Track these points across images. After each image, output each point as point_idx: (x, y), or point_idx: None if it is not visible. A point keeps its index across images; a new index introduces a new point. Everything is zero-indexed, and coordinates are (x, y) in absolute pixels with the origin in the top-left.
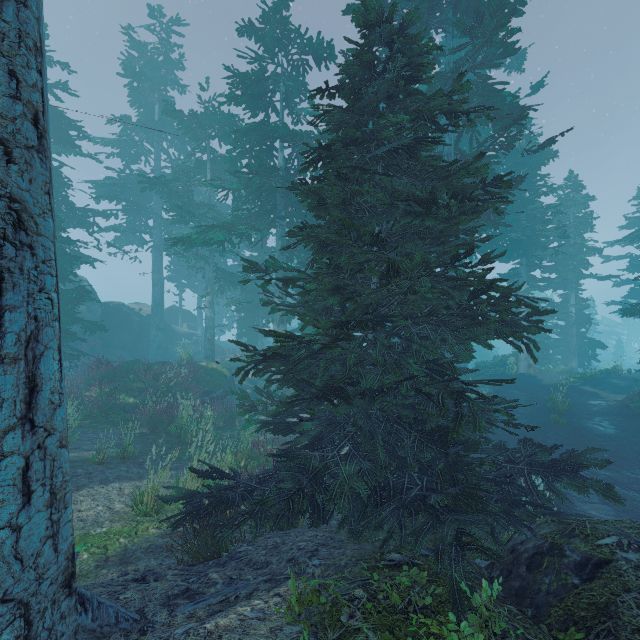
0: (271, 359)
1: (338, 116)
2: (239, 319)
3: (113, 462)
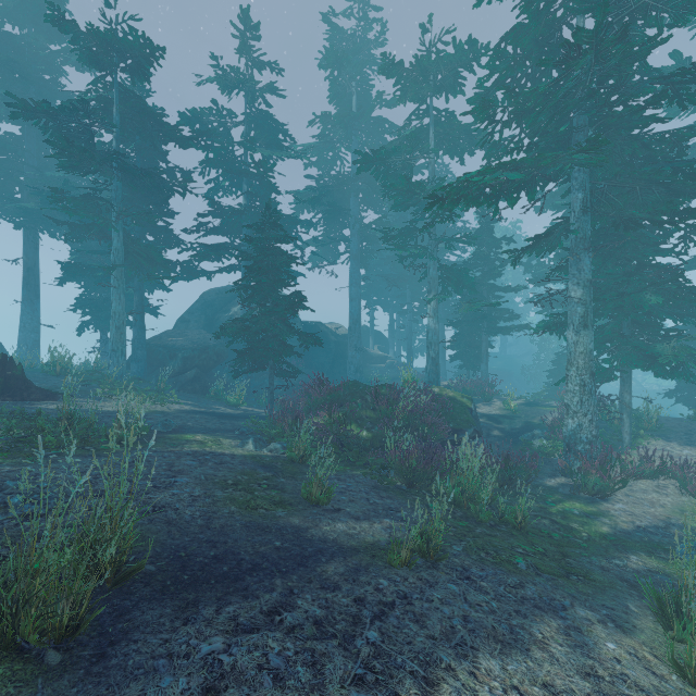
0: None
1: None
2: (455, 336)
3: (416, 564)
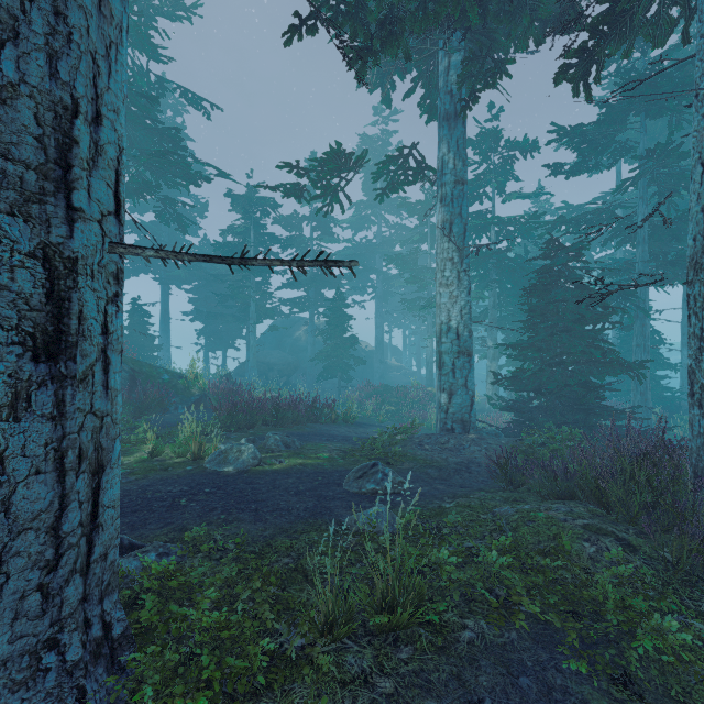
0: (507, 379)
1: (539, 276)
2: None
3: None
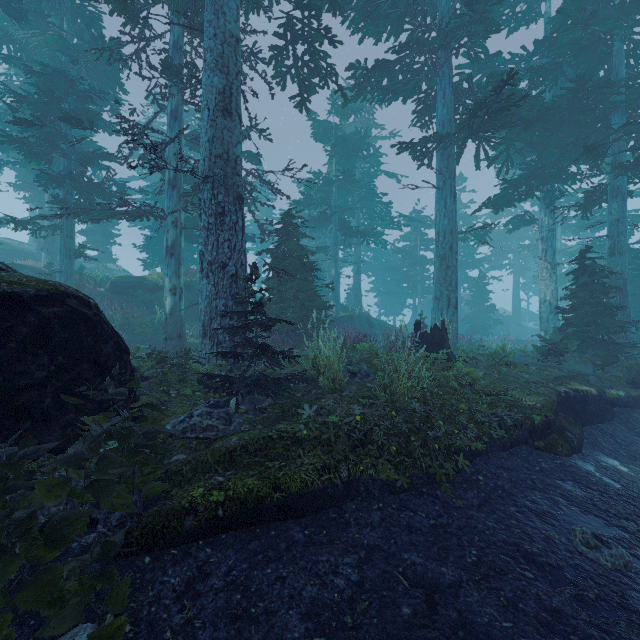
0: None
1: None
2: None
3: None
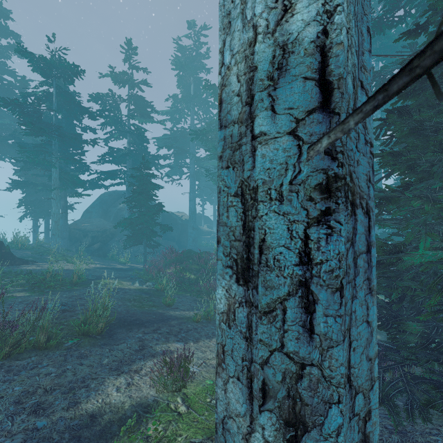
0: None
1: None
2: None
3: (203, 321)
